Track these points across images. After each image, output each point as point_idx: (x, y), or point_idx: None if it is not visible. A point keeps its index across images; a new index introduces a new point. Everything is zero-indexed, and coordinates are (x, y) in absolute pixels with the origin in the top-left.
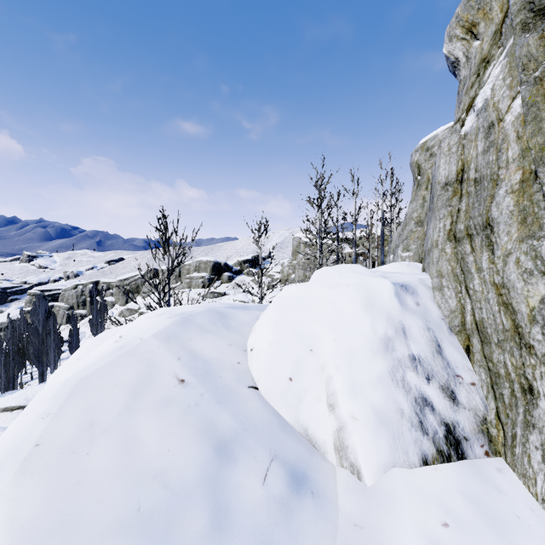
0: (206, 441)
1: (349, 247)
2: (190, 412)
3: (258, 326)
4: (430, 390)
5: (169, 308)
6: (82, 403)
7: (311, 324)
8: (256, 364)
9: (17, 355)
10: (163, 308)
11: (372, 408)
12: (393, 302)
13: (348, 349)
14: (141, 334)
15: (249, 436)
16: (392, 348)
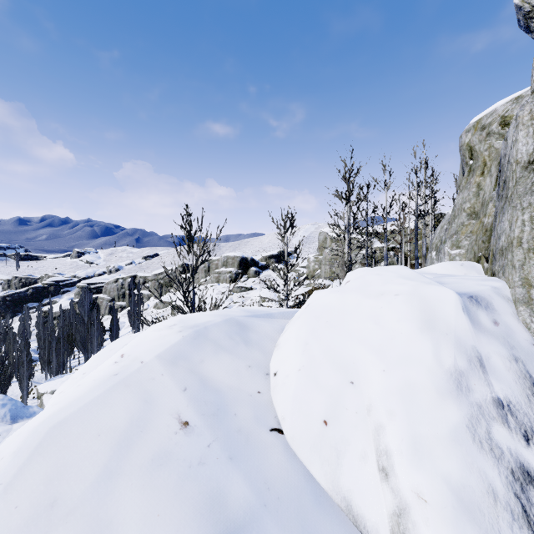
0: (209, 529)
1: (379, 241)
2: (190, 476)
3: (283, 342)
4: (532, 457)
5: (183, 317)
6: (47, 464)
7: (350, 345)
8: (281, 395)
9: (67, 342)
10: (177, 316)
11: (447, 483)
12: (462, 320)
13: (404, 386)
14: (144, 354)
15: (270, 518)
16: (466, 387)
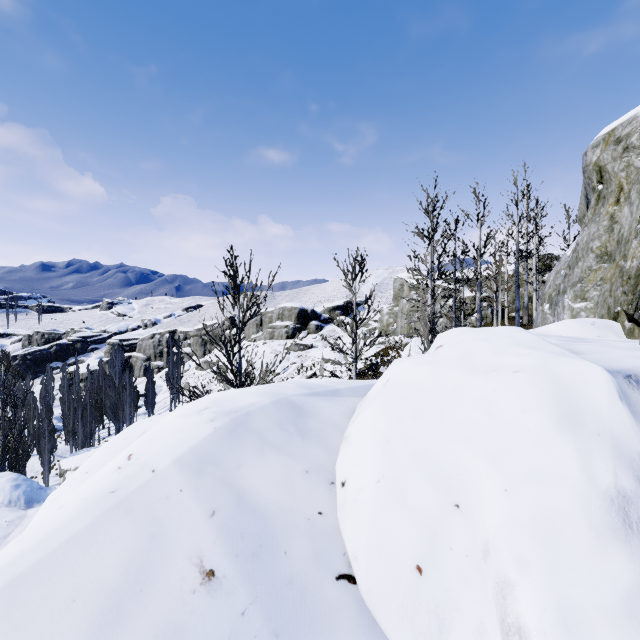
0: None
1: (468, 289)
2: None
3: (354, 435)
4: None
5: (219, 395)
6: None
7: (451, 447)
8: (351, 519)
9: (95, 409)
10: (211, 394)
11: None
12: (620, 413)
13: (539, 518)
14: (158, 457)
15: None
16: (638, 523)
